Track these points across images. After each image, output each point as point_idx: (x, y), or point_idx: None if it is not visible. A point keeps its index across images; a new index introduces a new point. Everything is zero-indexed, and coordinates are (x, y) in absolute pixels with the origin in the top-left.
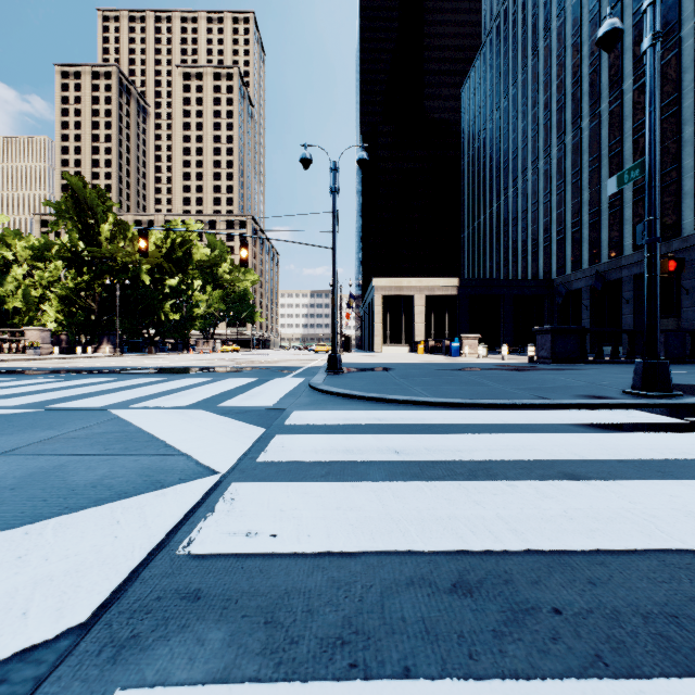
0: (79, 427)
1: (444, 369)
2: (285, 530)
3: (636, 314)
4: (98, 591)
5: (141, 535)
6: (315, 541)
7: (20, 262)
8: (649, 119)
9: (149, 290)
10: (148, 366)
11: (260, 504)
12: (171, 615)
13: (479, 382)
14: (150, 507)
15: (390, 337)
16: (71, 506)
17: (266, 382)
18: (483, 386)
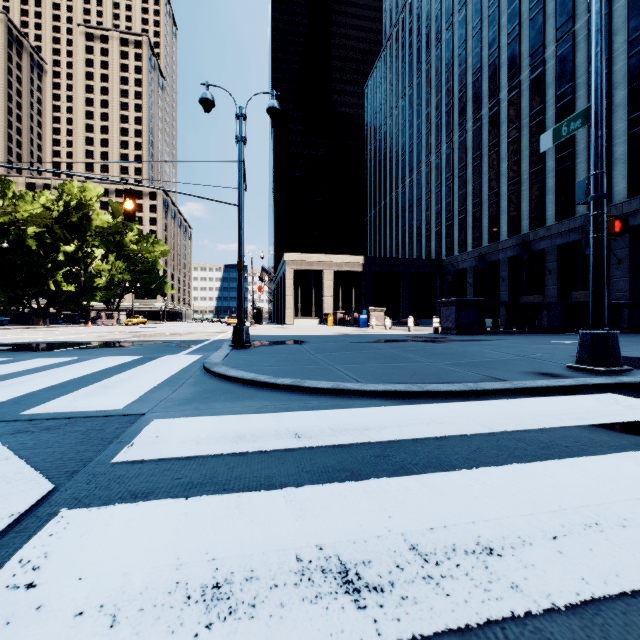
0: None
1: (361, 342)
2: None
3: (510, 291)
4: None
5: None
6: None
7: None
8: (596, 61)
9: (36, 256)
10: (11, 341)
11: None
12: None
13: (405, 357)
14: None
15: (301, 309)
16: None
17: (147, 362)
18: (412, 361)
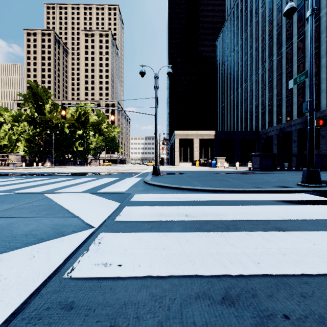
0: (26, 202)
1: (209, 173)
2: (126, 262)
3: (299, 147)
4: (12, 304)
5: (45, 266)
6: (143, 269)
7: (7, 122)
8: (310, 51)
9: (68, 136)
10: (66, 172)
11: (114, 246)
12: (53, 320)
13: (226, 180)
14: (53, 248)
15: (182, 158)
16: (11, 247)
17: (123, 180)
18: (228, 181)
